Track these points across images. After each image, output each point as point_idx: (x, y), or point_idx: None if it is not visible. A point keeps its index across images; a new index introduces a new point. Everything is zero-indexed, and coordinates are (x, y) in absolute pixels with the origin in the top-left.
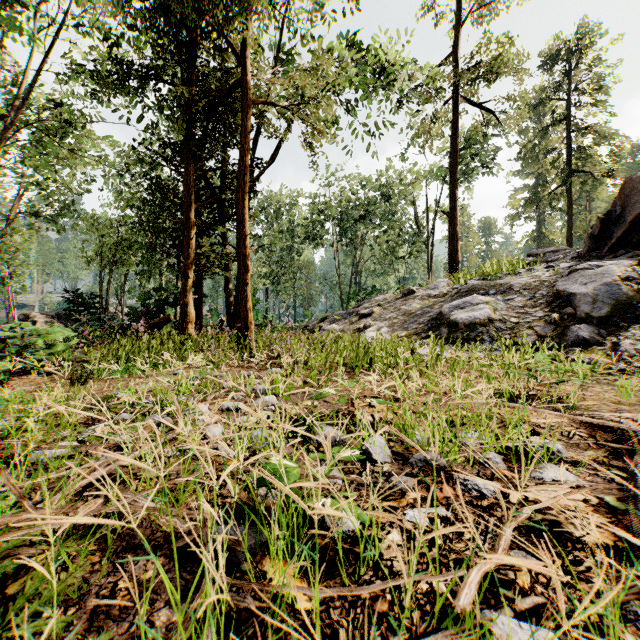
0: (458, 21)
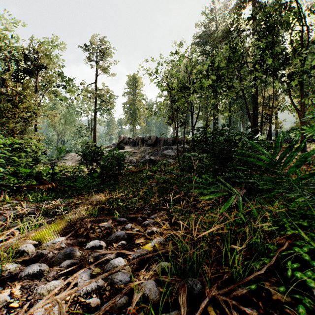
0: (97, 74)
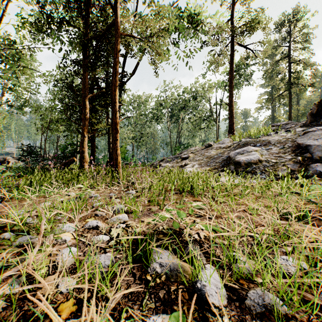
0: (233, 2)
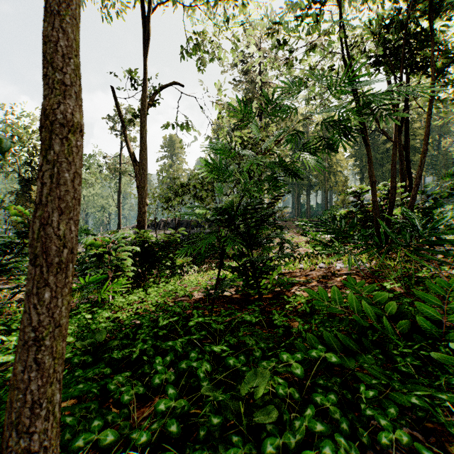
0: (121, 146)
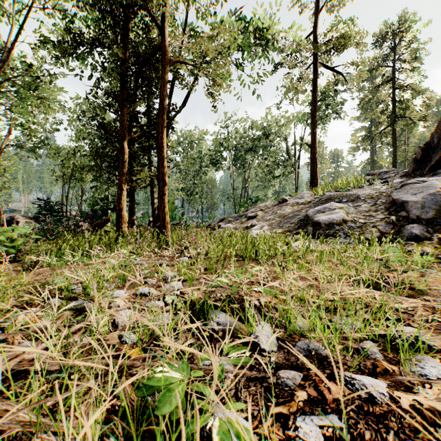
0: (317, 9)
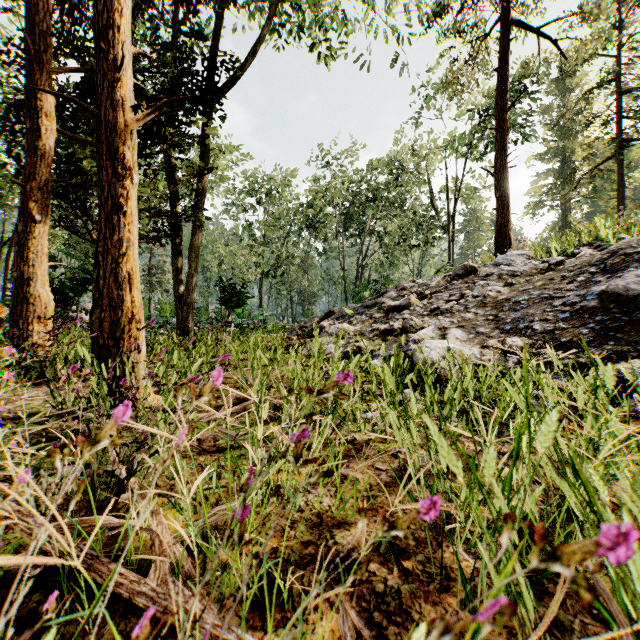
0: None
